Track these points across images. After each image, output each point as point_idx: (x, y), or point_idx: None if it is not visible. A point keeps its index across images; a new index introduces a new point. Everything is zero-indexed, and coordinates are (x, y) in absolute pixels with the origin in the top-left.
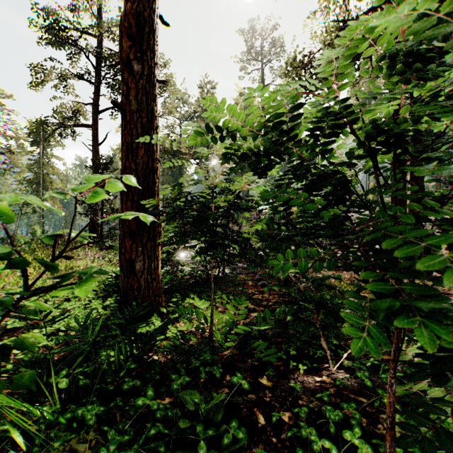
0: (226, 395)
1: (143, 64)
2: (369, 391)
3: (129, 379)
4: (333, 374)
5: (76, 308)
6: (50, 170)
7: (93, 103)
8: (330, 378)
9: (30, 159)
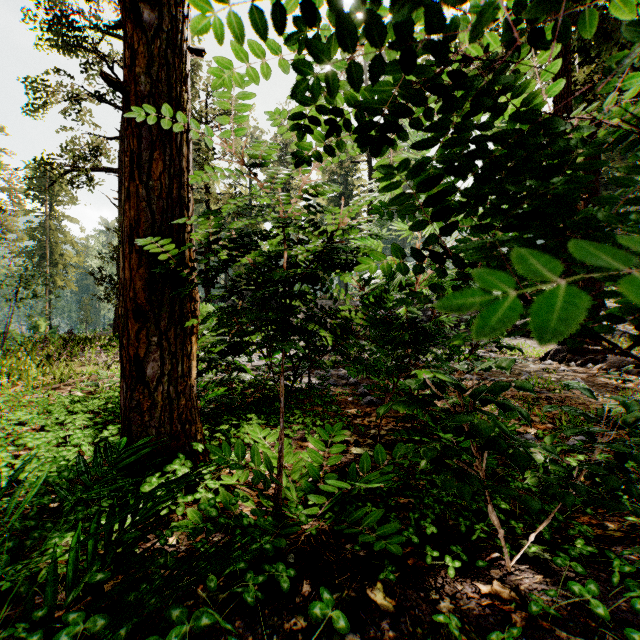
0: (299, 635)
1: (160, 13)
2: (591, 617)
3: (78, 613)
4: (510, 576)
5: (42, 444)
6: (61, 238)
7: (120, 137)
8: (508, 585)
9: (32, 221)
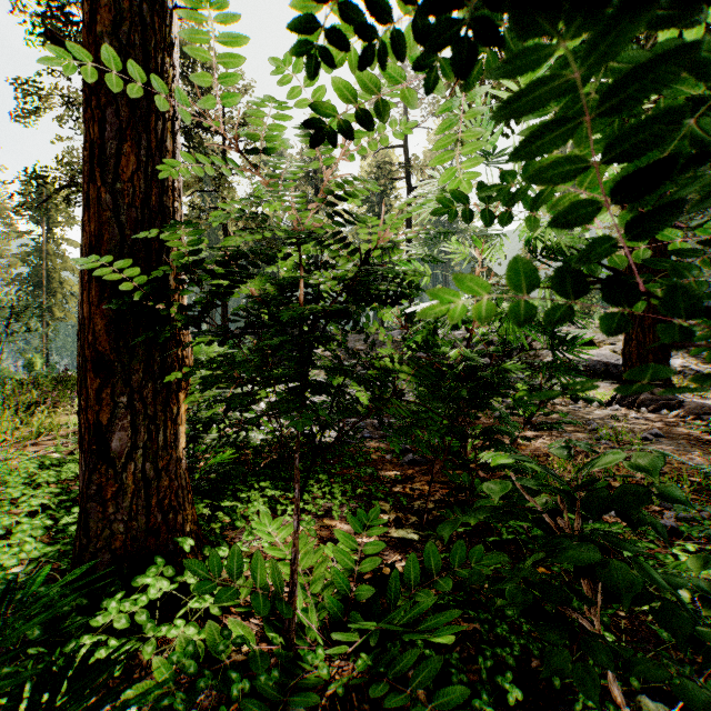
0: None
1: None
2: None
3: None
4: None
5: None
6: (60, 264)
7: None
8: None
9: (27, 245)
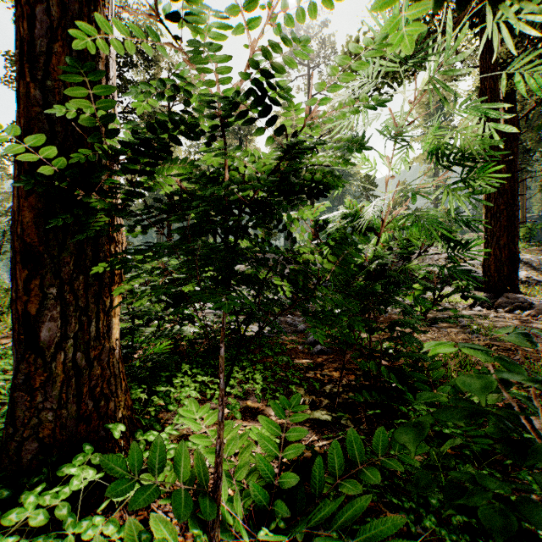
0: None
1: None
2: None
3: None
4: None
5: None
6: None
7: None
8: None
9: None
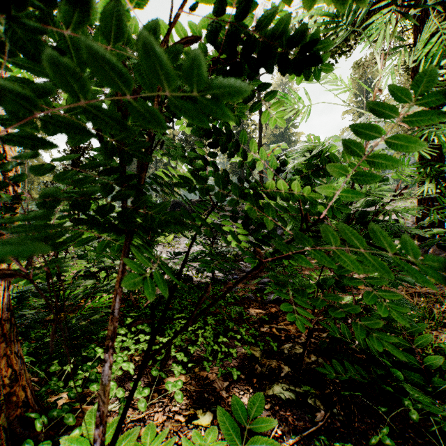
0: None
1: None
2: None
3: None
4: None
5: None
6: (36, 163)
7: None
8: None
9: None
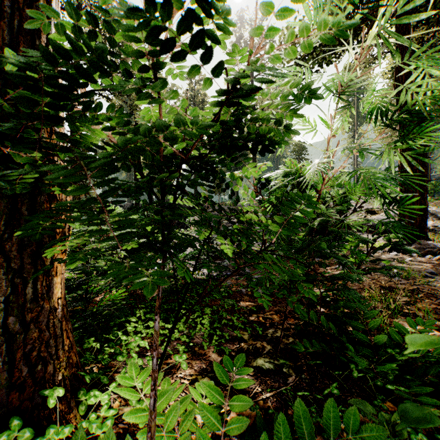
0: None
1: None
2: None
3: None
4: None
5: None
6: None
7: None
8: None
9: None
